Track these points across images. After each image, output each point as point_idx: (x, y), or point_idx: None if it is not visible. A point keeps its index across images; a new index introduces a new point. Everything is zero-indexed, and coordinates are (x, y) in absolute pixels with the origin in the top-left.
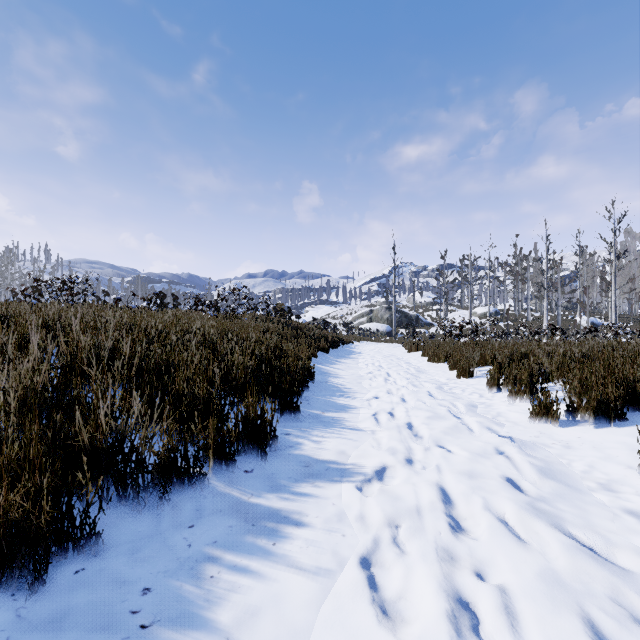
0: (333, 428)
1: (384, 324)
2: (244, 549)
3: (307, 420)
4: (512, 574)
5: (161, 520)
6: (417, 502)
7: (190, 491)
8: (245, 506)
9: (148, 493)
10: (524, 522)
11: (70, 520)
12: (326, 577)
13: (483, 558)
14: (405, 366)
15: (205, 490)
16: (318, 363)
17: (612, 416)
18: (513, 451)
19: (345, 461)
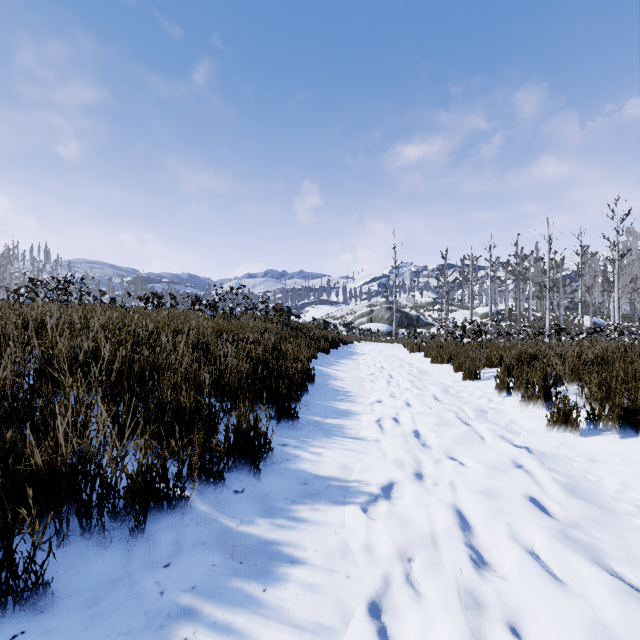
0: (334, 437)
1: (385, 324)
2: (228, 598)
3: (306, 428)
4: (559, 637)
5: (131, 557)
6: (432, 531)
7: (169, 518)
8: (233, 536)
9: (119, 522)
10: (562, 559)
11: (10, 568)
12: (327, 639)
13: (520, 612)
14: (408, 367)
15: (187, 516)
16: (318, 364)
17: (639, 425)
18: (534, 465)
19: (348, 477)
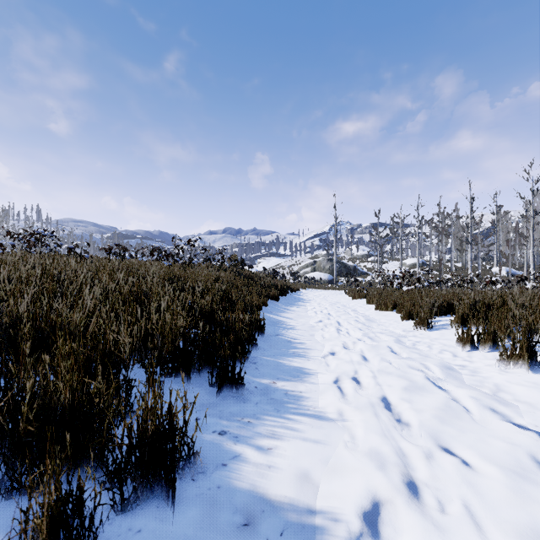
0: (288, 415)
1: (326, 273)
2: None
3: (253, 398)
4: None
5: None
6: None
7: None
8: None
9: None
10: None
11: None
12: None
13: None
14: (354, 314)
15: None
16: (268, 312)
17: None
18: None
19: (312, 503)
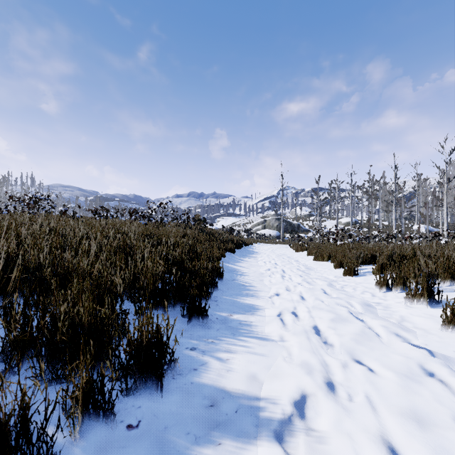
0: (241, 337)
1: (274, 230)
2: None
3: (215, 326)
4: None
5: None
6: None
7: None
8: None
9: None
10: None
11: None
12: None
13: None
14: (296, 264)
15: None
16: (226, 262)
17: None
18: (452, 377)
19: (258, 393)
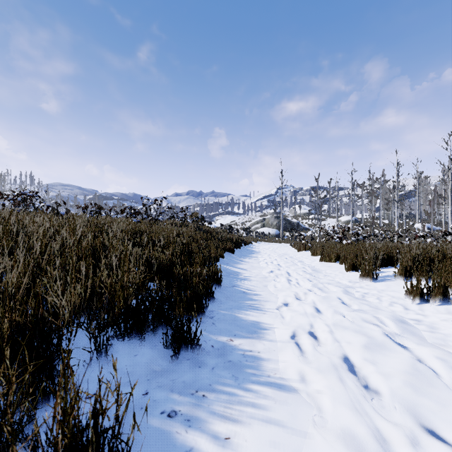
0: (247, 385)
1: (274, 229)
2: None
3: (209, 361)
4: None
5: None
6: None
7: None
8: None
9: None
10: None
11: None
12: None
13: None
14: (302, 266)
15: None
16: (225, 263)
17: None
18: None
19: None
